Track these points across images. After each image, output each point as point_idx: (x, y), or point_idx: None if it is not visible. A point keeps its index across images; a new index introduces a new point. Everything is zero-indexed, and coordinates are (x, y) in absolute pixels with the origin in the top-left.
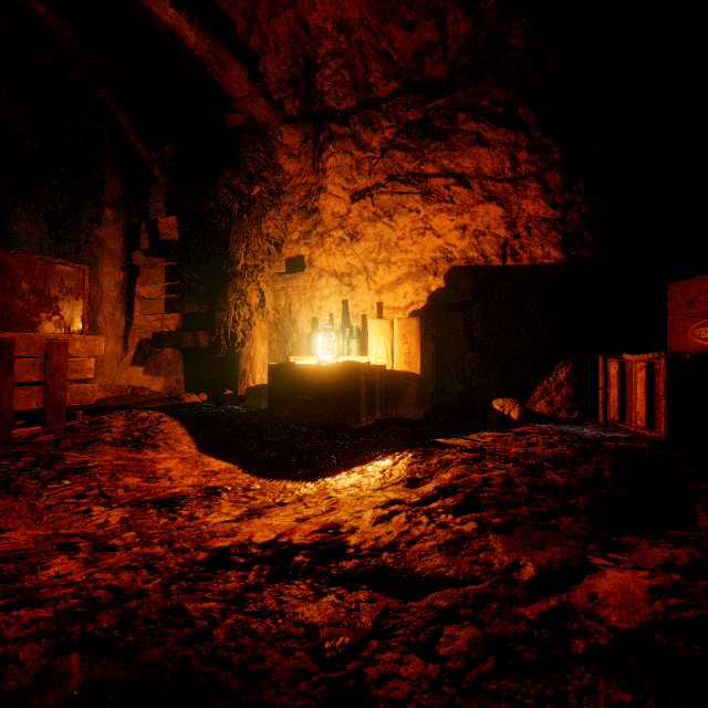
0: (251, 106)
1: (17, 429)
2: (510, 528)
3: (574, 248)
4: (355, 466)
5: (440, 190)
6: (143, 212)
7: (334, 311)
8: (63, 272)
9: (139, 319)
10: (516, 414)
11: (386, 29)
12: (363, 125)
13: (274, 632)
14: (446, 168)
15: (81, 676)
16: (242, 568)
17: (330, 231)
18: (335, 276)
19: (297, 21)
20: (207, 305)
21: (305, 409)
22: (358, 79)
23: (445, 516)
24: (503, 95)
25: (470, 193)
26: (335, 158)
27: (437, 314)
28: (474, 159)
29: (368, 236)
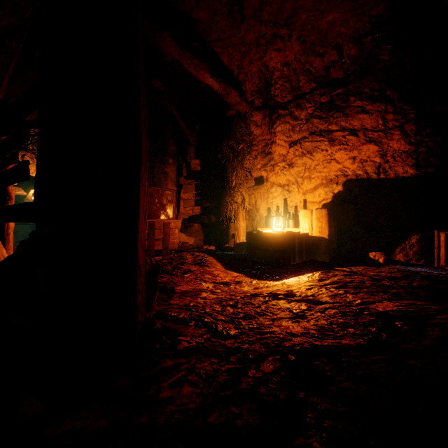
0: (239, 107)
1: (155, 257)
2: (356, 293)
3: (423, 167)
4: (295, 276)
5: (340, 138)
6: (184, 158)
7: (279, 204)
8: (167, 194)
9: (182, 209)
10: (381, 260)
11: (308, 59)
12: (295, 108)
13: (278, 308)
14: (343, 126)
15: (232, 310)
16: (263, 297)
17: (277, 163)
18: (280, 186)
19: (262, 65)
20: (215, 202)
21: (267, 254)
22: (293, 85)
23: (332, 289)
24: (377, 85)
25: (358, 139)
26: (281, 127)
27: (338, 205)
28: (359, 121)
29: (298, 164)
